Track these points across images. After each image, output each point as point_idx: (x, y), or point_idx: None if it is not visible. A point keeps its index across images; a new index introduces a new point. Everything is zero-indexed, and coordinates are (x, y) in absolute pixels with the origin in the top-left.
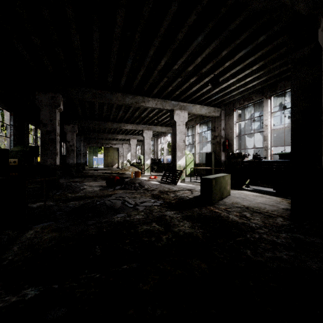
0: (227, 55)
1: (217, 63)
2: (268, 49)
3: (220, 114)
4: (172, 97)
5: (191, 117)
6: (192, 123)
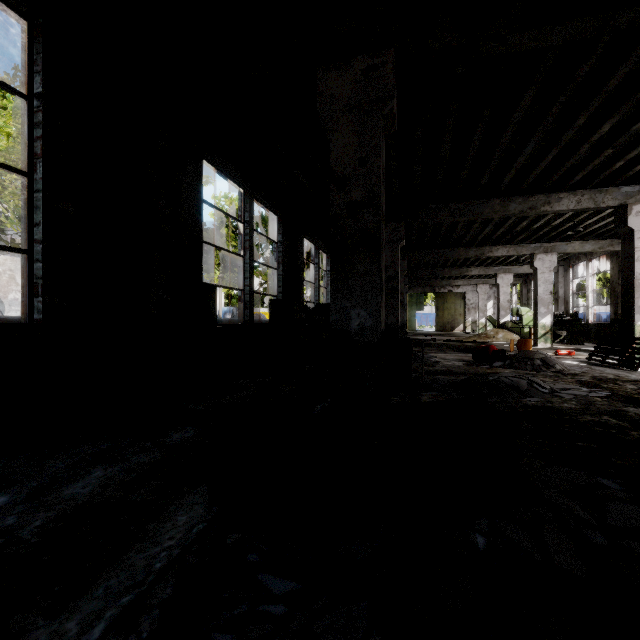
0: None
1: None
2: None
3: None
4: (622, 179)
5: None
6: None
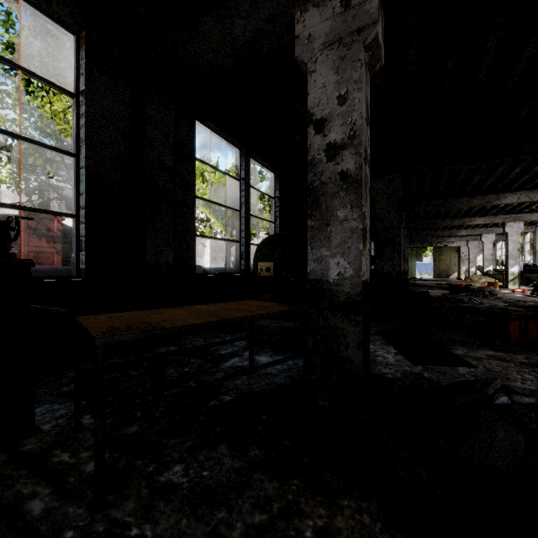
0: None
1: None
2: None
3: None
4: None
5: None
6: None
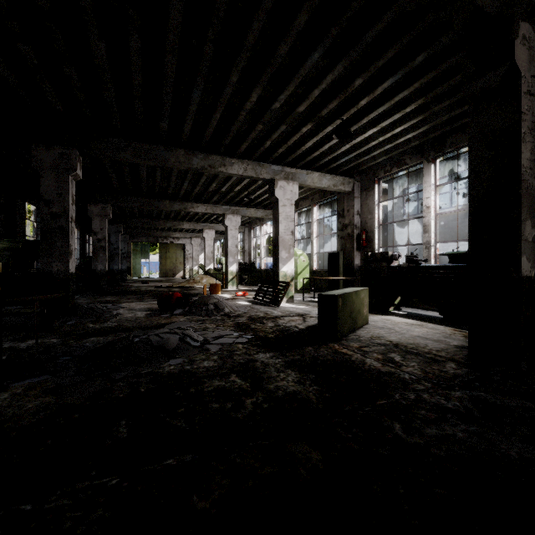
0: (363, 87)
1: (346, 101)
2: (431, 78)
3: (353, 189)
4: (272, 158)
5: (305, 194)
6: (307, 204)
